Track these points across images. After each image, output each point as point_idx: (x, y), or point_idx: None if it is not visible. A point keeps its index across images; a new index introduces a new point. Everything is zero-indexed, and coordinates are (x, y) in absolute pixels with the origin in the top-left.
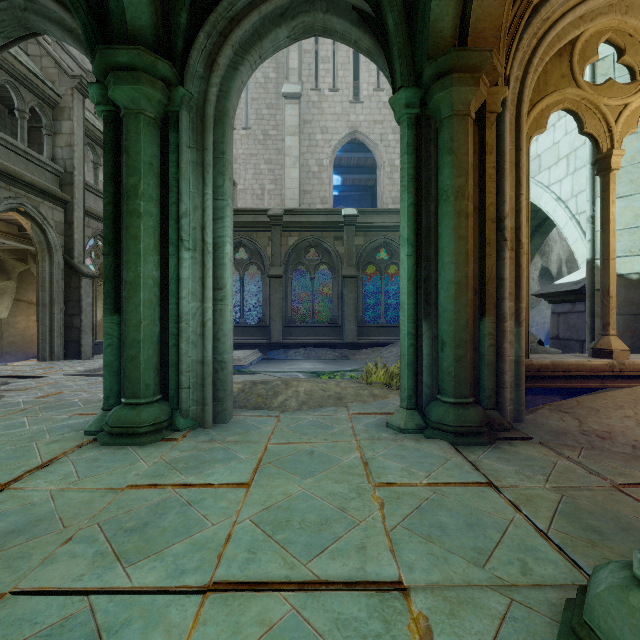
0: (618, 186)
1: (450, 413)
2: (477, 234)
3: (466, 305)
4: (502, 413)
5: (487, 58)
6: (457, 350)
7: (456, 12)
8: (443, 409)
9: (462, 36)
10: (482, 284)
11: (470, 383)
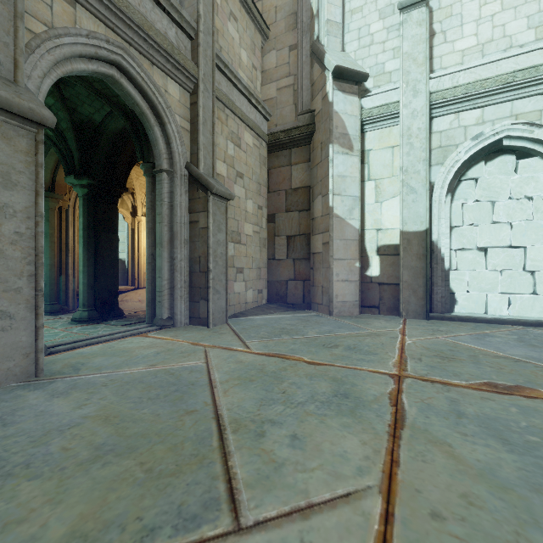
0: (119, 227)
1: (49, 307)
2: (59, 247)
3: (55, 272)
4: (68, 307)
5: (62, 198)
6: (51, 286)
7: (51, 177)
8: (46, 306)
9: (53, 183)
10: (61, 264)
11: (56, 297)
